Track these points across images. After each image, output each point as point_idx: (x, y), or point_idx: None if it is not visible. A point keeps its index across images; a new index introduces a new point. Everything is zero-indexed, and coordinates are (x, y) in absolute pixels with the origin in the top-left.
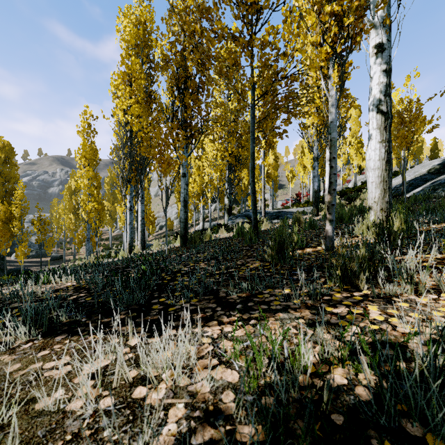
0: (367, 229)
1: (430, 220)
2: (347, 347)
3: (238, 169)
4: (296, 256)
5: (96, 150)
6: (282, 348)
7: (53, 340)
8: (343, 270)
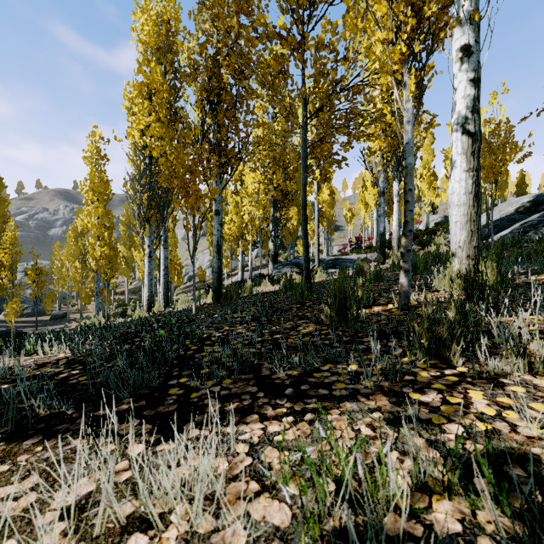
0: (451, 282)
1: (528, 269)
2: (459, 471)
3: (285, 206)
4: (362, 318)
5: (107, 181)
6: (354, 463)
7: (19, 446)
8: (429, 338)
